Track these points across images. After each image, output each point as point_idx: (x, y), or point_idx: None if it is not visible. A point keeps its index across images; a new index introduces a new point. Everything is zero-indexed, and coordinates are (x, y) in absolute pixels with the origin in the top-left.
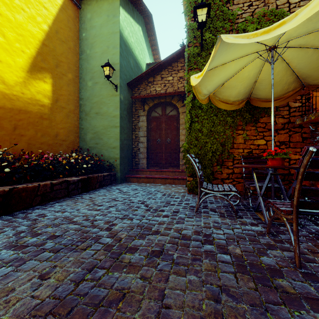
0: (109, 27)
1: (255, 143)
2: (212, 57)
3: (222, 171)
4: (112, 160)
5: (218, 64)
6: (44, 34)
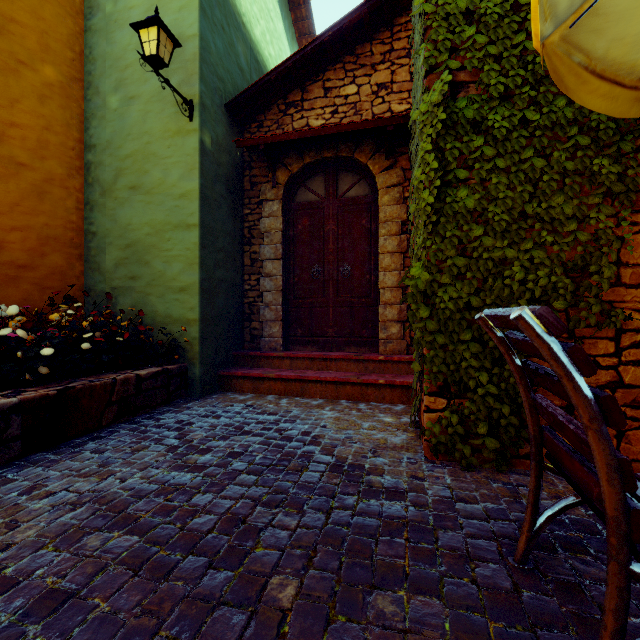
0: None
1: None
2: None
3: None
4: (179, 328)
5: None
6: None
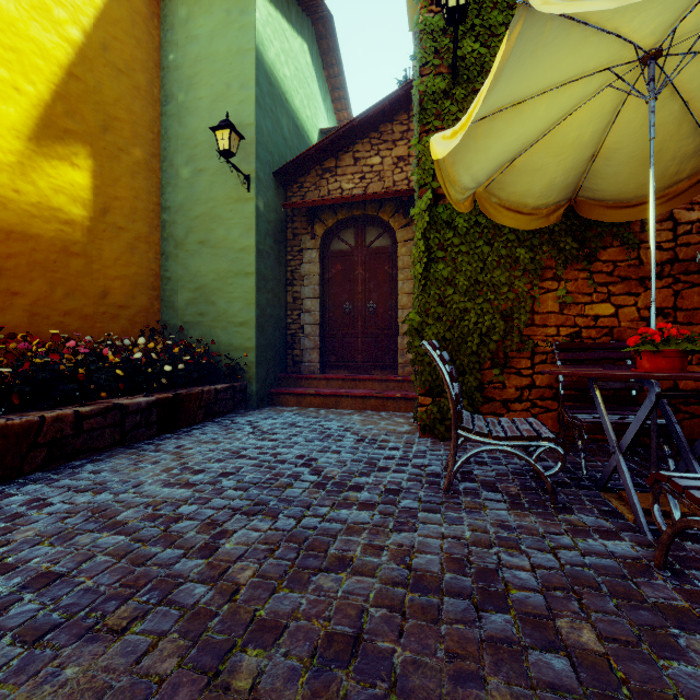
0: (232, 37)
1: (589, 312)
2: (496, 71)
3: (505, 382)
4: (239, 354)
5: (505, 100)
6: (73, 51)
